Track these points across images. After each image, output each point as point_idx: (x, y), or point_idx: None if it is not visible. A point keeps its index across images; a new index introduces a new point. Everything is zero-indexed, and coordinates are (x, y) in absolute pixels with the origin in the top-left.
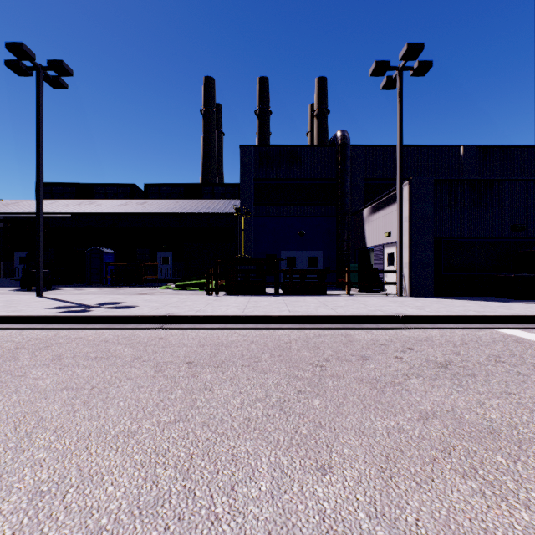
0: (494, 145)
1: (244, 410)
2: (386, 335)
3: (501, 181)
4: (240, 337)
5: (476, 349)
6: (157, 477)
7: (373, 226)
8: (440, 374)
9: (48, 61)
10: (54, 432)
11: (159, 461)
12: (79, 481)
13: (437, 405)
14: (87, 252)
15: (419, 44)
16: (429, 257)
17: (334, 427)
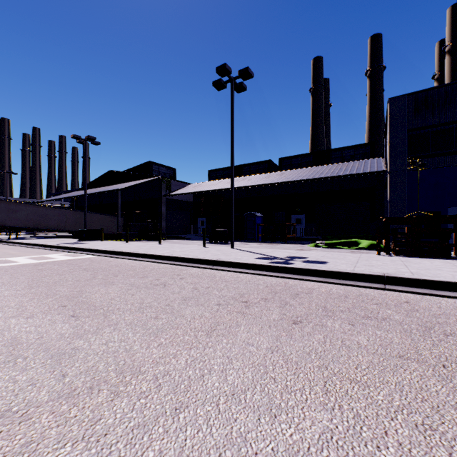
0: None
1: None
2: None
3: None
4: None
5: None
6: None
7: None
8: None
9: (239, 71)
10: None
11: None
12: None
13: None
14: (244, 215)
15: None
16: None
17: None
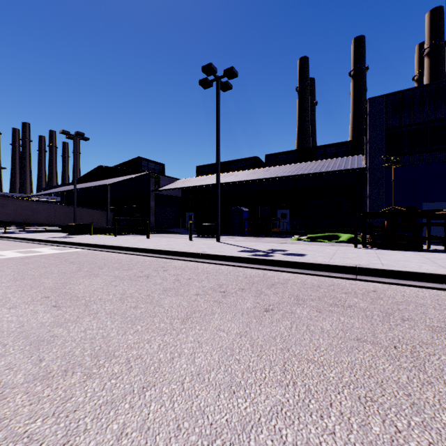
0: None
1: None
2: None
3: None
4: None
5: None
6: None
7: None
8: None
9: (224, 71)
10: None
11: None
12: None
13: None
14: (231, 210)
15: None
16: None
17: None
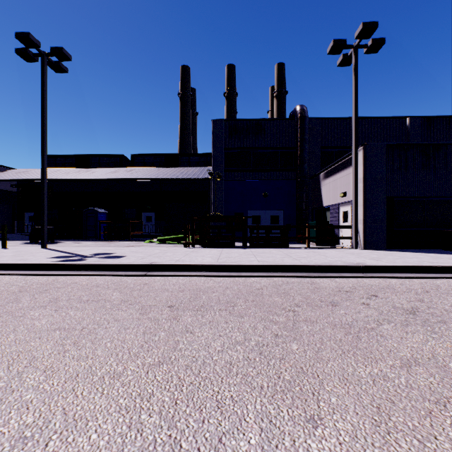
0: (437, 116)
1: (225, 353)
2: (349, 283)
3: (448, 146)
4: (215, 283)
5: (438, 296)
6: (142, 425)
7: (329, 187)
8: (411, 321)
9: (51, 48)
10: (44, 372)
11: (143, 406)
12: (63, 426)
13: (416, 352)
14: (84, 211)
15: (373, 23)
16: (382, 214)
17: (317, 373)
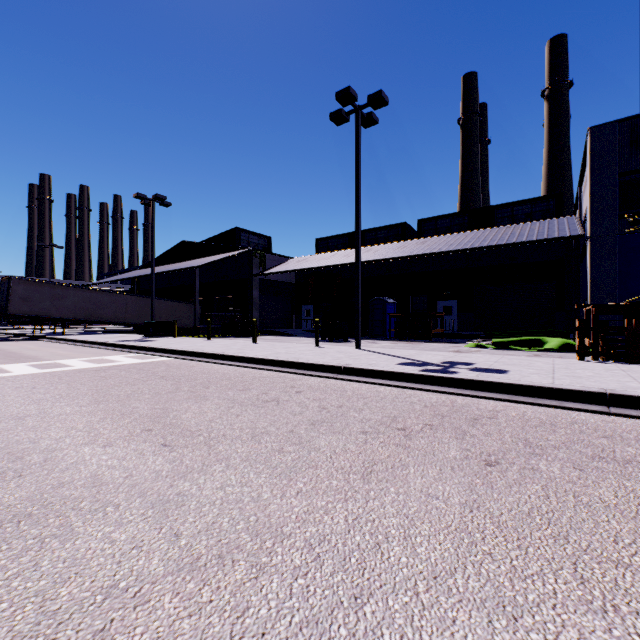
0: None
1: None
2: None
3: None
4: None
5: None
6: None
7: None
8: None
9: (368, 97)
10: None
11: None
12: None
13: None
14: (369, 302)
15: None
16: None
17: None
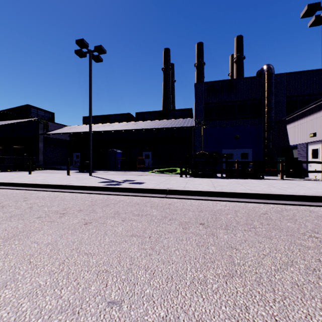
0: None
1: (282, 273)
2: None
3: None
4: (223, 206)
5: None
6: None
7: (296, 129)
8: None
9: (94, 47)
10: (146, 271)
11: (247, 317)
12: None
13: None
14: (108, 151)
15: None
16: None
17: None
